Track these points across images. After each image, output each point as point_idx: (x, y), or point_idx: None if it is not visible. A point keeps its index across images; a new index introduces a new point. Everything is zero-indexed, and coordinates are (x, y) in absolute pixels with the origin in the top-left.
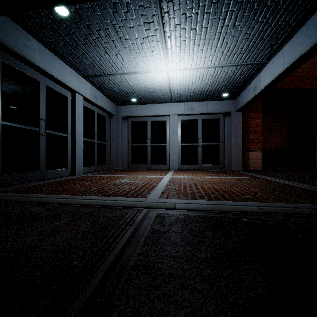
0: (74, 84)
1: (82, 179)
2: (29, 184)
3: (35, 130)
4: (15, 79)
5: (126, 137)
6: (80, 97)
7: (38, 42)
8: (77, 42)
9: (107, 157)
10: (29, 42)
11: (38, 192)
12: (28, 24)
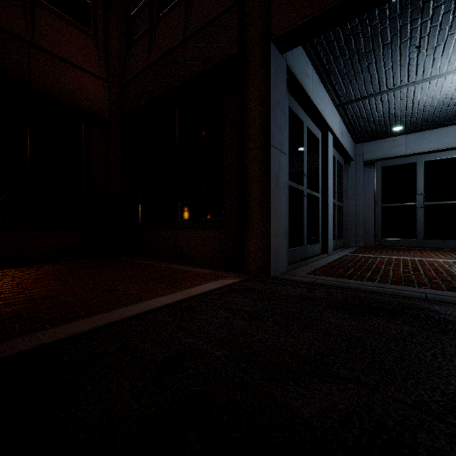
0: (330, 119)
1: (362, 260)
2: (313, 265)
3: (301, 190)
4: (291, 124)
5: (371, 194)
6: (330, 137)
7: (311, 67)
8: (375, 45)
9: (343, 227)
10: (307, 69)
11: (379, 281)
12: (318, 40)
